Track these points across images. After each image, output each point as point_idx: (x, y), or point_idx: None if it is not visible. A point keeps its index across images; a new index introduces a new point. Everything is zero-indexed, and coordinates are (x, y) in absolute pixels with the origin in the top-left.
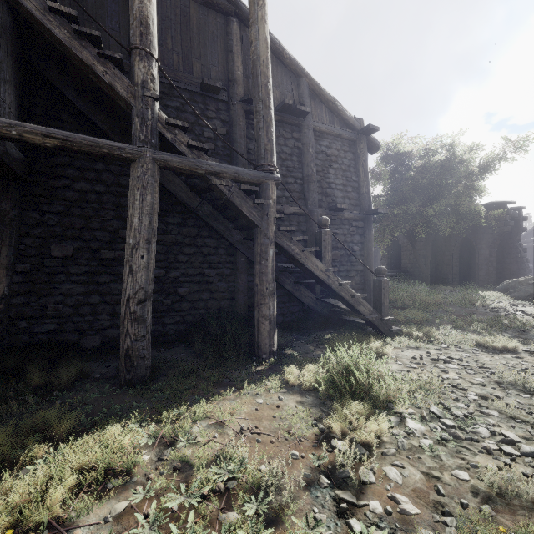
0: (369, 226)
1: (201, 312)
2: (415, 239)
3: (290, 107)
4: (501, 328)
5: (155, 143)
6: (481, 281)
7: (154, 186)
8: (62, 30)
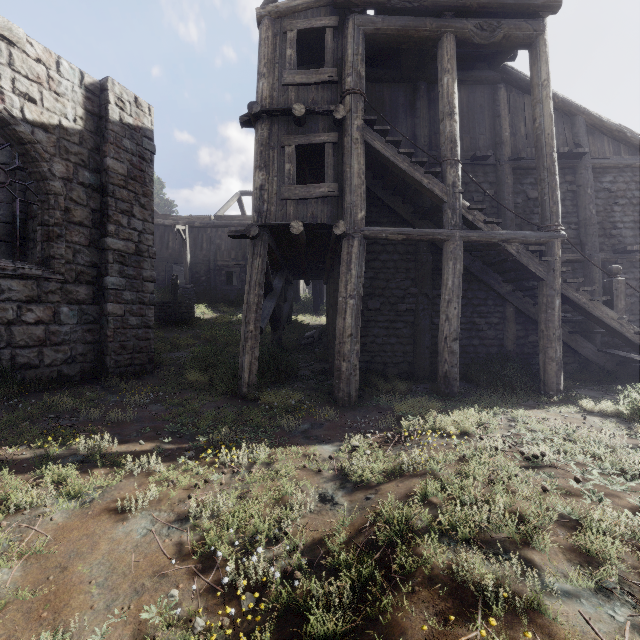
0: None
1: (471, 356)
2: None
3: (565, 153)
4: None
5: (461, 225)
6: None
7: (461, 257)
8: (404, 163)
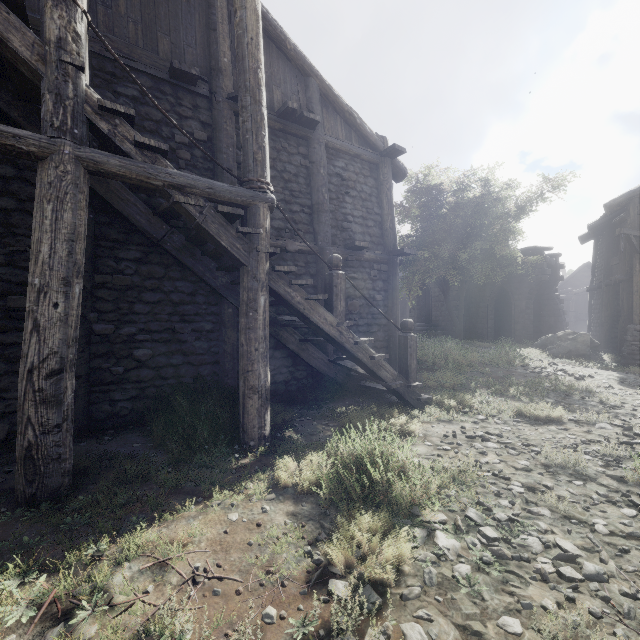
0: (394, 270)
1: (170, 382)
2: (447, 287)
3: (295, 112)
4: (542, 392)
5: (80, 135)
6: (517, 336)
7: (78, 199)
8: None
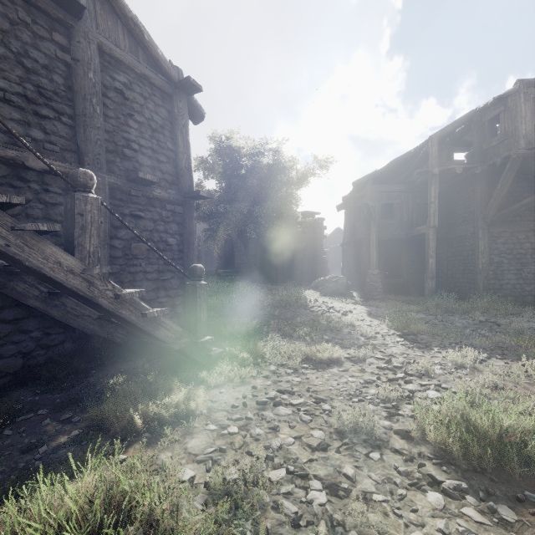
0: (190, 213)
1: None
2: (246, 239)
3: None
4: (321, 329)
5: None
6: (297, 279)
7: None
8: None
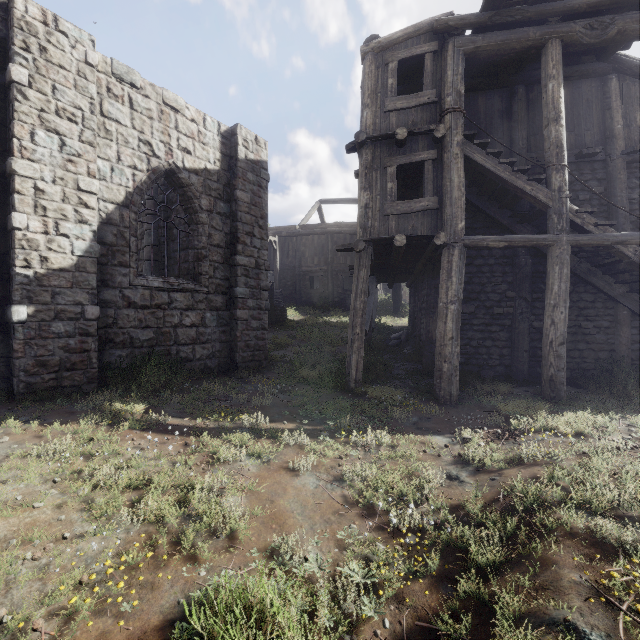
0: None
1: (576, 361)
2: None
3: None
4: None
5: (568, 230)
6: None
7: (568, 261)
8: (505, 173)
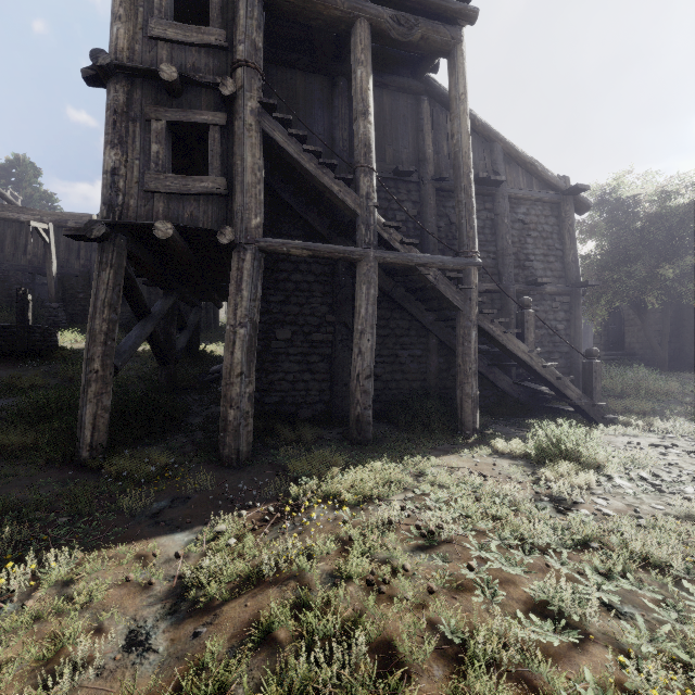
0: (576, 301)
1: (394, 392)
2: (644, 310)
3: (484, 179)
4: None
5: (376, 244)
6: None
7: (376, 280)
8: (310, 164)
